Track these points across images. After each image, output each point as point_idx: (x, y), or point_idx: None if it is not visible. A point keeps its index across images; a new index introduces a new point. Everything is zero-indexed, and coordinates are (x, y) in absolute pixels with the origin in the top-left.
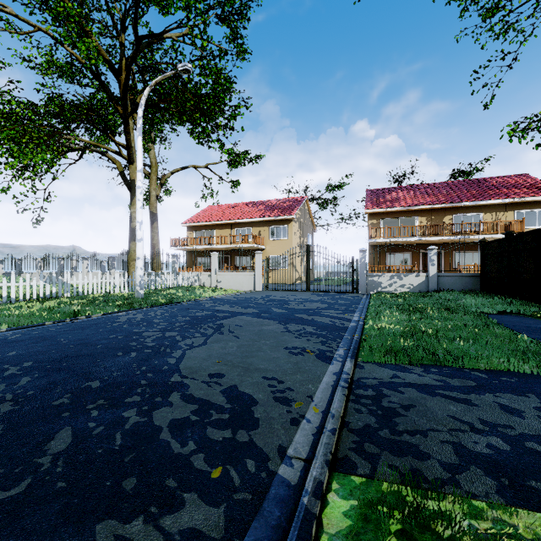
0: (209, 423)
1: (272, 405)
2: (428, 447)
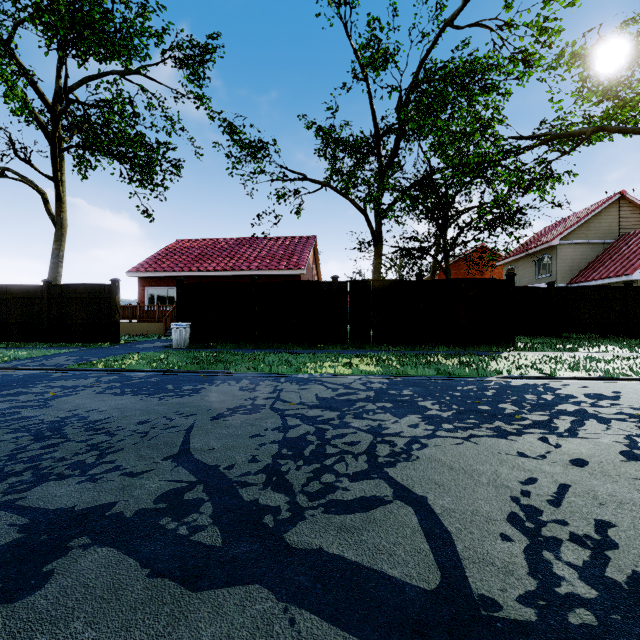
0: (5, 376)
1: (3, 373)
2: (66, 363)
